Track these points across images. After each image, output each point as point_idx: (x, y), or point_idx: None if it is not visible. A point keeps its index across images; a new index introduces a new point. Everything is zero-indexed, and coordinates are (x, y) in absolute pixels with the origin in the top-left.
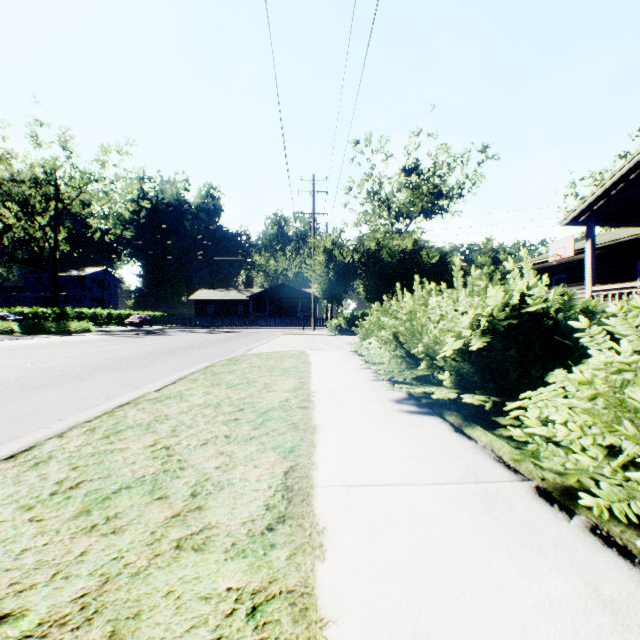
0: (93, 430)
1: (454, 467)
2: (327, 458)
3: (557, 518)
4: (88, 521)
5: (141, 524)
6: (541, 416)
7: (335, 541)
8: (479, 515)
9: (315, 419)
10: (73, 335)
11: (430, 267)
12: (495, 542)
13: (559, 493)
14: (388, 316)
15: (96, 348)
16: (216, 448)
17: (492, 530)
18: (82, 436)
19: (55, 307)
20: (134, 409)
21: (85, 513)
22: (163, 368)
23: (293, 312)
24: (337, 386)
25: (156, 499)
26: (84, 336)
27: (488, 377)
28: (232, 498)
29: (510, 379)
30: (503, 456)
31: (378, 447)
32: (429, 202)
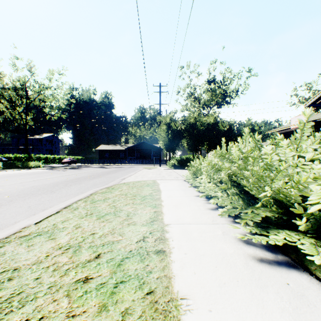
0: None
1: None
2: None
3: None
4: None
5: None
6: None
7: None
8: None
9: (174, 279)
10: (30, 169)
11: (223, 132)
12: None
13: None
14: (223, 161)
15: (34, 178)
16: None
17: None
18: None
19: (26, 154)
20: None
21: None
22: (64, 194)
23: (149, 156)
24: (184, 217)
25: None
26: (35, 170)
27: None
28: None
29: None
30: None
31: None
32: (221, 98)
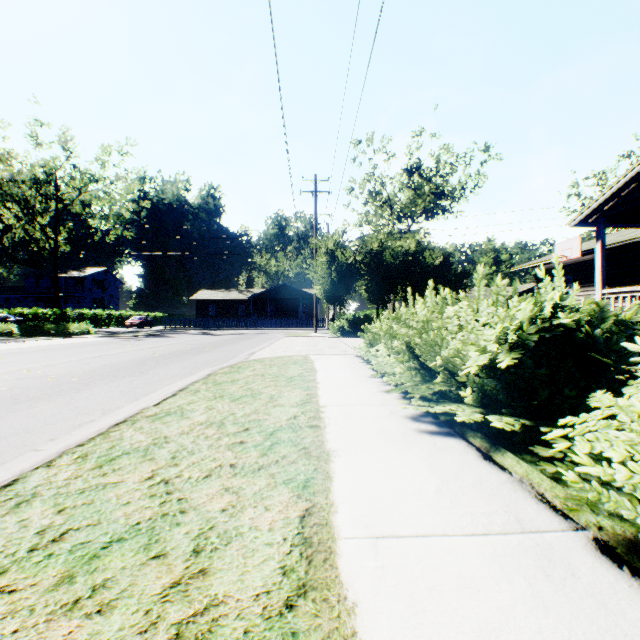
0: (85, 457)
1: (493, 509)
2: (347, 496)
3: (633, 588)
4: (70, 593)
5: (133, 598)
6: (593, 451)
7: (370, 626)
8: (538, 583)
9: (328, 442)
10: (73, 337)
11: (433, 268)
12: (567, 628)
13: (625, 549)
14: (400, 324)
15: (95, 352)
16: (221, 482)
17: (559, 608)
18: (72, 465)
19: (55, 308)
20: (131, 429)
21: (67, 580)
22: (163, 376)
23: (294, 313)
24: (347, 399)
25: (152, 558)
26: (84, 338)
27: (515, 395)
28: (241, 557)
29: (540, 398)
30: (545, 494)
31: (402, 481)
32: (431, 202)
